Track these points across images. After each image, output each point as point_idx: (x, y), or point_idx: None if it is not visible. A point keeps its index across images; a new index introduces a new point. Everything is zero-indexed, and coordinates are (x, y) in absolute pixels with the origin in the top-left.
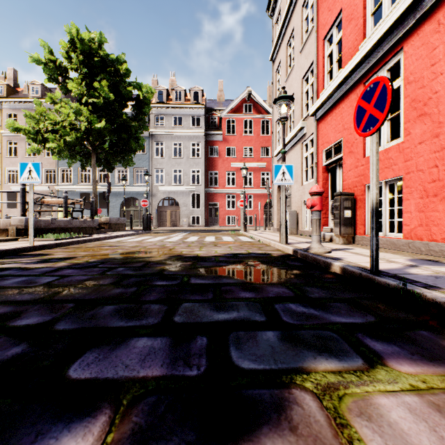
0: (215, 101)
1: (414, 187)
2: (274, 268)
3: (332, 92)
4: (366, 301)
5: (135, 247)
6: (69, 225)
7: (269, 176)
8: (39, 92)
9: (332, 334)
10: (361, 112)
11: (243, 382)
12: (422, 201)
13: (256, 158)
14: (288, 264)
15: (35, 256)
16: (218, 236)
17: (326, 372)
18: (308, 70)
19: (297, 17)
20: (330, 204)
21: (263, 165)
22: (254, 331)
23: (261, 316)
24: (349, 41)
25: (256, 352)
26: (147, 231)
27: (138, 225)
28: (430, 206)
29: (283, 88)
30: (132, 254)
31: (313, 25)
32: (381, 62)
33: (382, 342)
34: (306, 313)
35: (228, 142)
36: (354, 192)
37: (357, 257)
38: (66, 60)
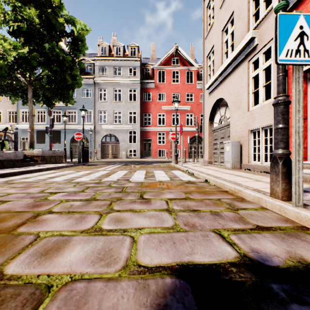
0: (149, 59)
1: None
2: None
3: None
4: None
5: None
6: None
7: (192, 117)
8: None
9: None
10: None
11: None
12: None
13: (182, 102)
14: None
15: None
16: (150, 169)
17: None
18: None
19: None
20: None
21: (188, 108)
22: None
23: None
24: None
25: None
26: (82, 163)
27: None
28: None
29: None
30: None
31: None
32: None
33: None
34: None
35: (159, 89)
36: None
37: None
38: None
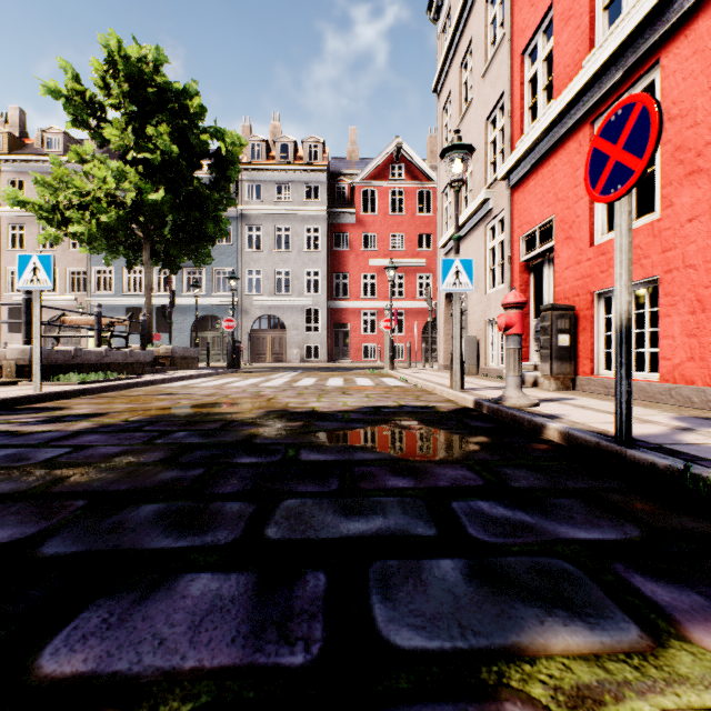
0: (344, 160)
1: (680, 295)
2: (445, 432)
3: (537, 140)
4: (616, 495)
5: (211, 396)
6: (104, 360)
7: (431, 280)
8: (60, 145)
9: (565, 566)
10: (600, 161)
11: (399, 683)
12: (694, 318)
13: (409, 252)
14: (467, 425)
15: (41, 411)
16: (349, 377)
17: (569, 657)
18: (496, 106)
19: (477, 19)
20: (533, 324)
21: (422, 264)
22: (417, 558)
23: (427, 525)
24: (566, 54)
25: (422, 607)
26: (234, 369)
27: (219, 360)
28: (709, 327)
29: (456, 132)
30: (204, 407)
31: (505, 31)
32: (621, 87)
33: (667, 584)
34: (510, 519)
35: (365, 225)
36: (575, 304)
37: (585, 413)
38: (101, 91)
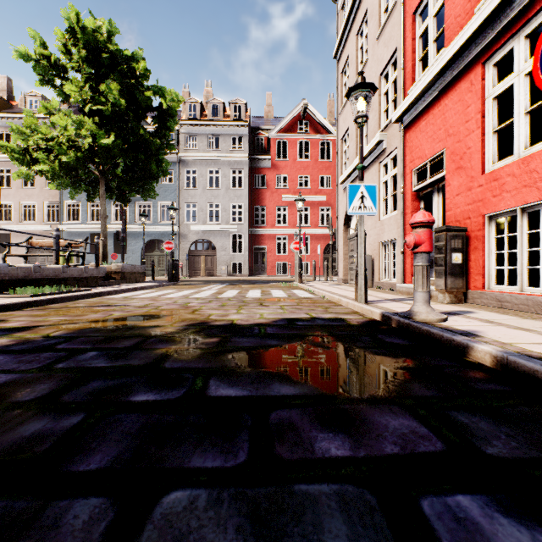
0: (262, 118)
1: None
2: (364, 351)
3: (430, 84)
4: None
5: (143, 308)
6: (61, 275)
7: (330, 212)
8: (38, 105)
9: None
10: None
11: None
12: None
13: (313, 190)
14: (383, 342)
15: None
16: (266, 289)
17: None
18: (388, 62)
19: None
20: None
21: (323, 199)
22: None
23: None
24: (456, 5)
25: None
26: (173, 282)
27: (163, 274)
28: None
29: (360, 74)
30: (131, 320)
31: None
32: (515, 25)
33: None
34: None
35: (278, 169)
36: (466, 226)
37: (501, 330)
38: (64, 56)
